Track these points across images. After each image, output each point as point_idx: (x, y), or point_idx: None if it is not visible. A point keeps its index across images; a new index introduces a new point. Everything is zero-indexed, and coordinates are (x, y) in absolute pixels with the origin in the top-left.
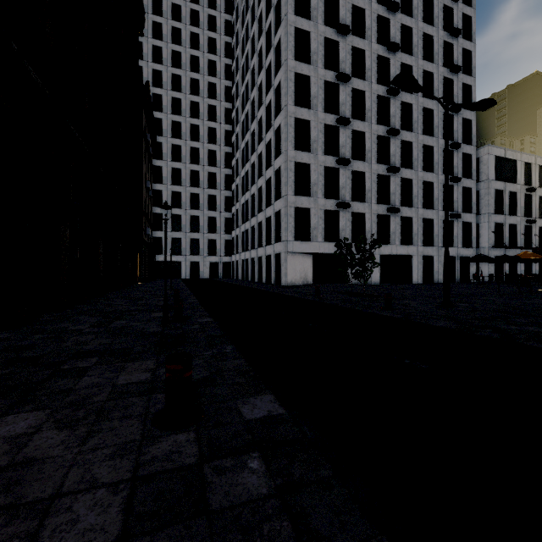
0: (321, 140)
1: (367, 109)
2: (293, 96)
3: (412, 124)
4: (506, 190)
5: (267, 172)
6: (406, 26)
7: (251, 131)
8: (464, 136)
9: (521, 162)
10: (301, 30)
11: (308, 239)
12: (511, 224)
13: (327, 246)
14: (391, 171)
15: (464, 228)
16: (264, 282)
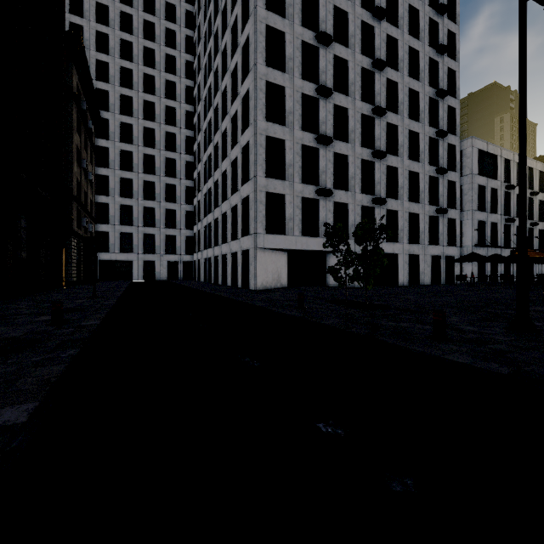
0: (298, 112)
1: (351, 82)
2: (264, 54)
3: (397, 105)
4: (488, 186)
5: (232, 151)
6: None
7: (215, 106)
8: (448, 126)
9: (501, 157)
10: None
11: (282, 232)
12: (492, 223)
13: (305, 241)
14: (377, 156)
15: (448, 225)
16: (229, 285)
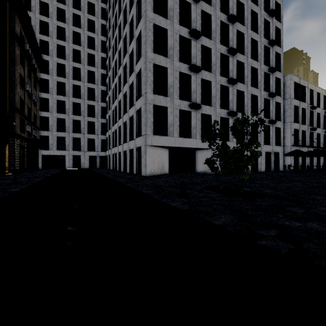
0: (176, 48)
1: (213, 30)
2: (152, 4)
3: (244, 49)
4: (300, 106)
5: (130, 78)
6: None
7: (119, 49)
8: (275, 65)
9: (308, 88)
10: None
11: (165, 134)
12: (302, 130)
13: (181, 140)
14: (231, 82)
15: (275, 131)
16: (128, 172)
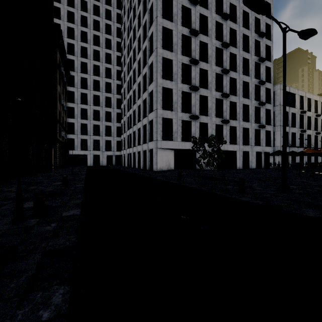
0: (179, 73)
1: (209, 55)
2: (161, 42)
3: (236, 67)
4: (290, 111)
5: (143, 95)
6: (233, 5)
7: (133, 69)
8: (266, 77)
9: (298, 95)
10: None
11: (171, 139)
12: (292, 133)
13: (183, 144)
14: (224, 96)
15: (266, 134)
16: (142, 168)
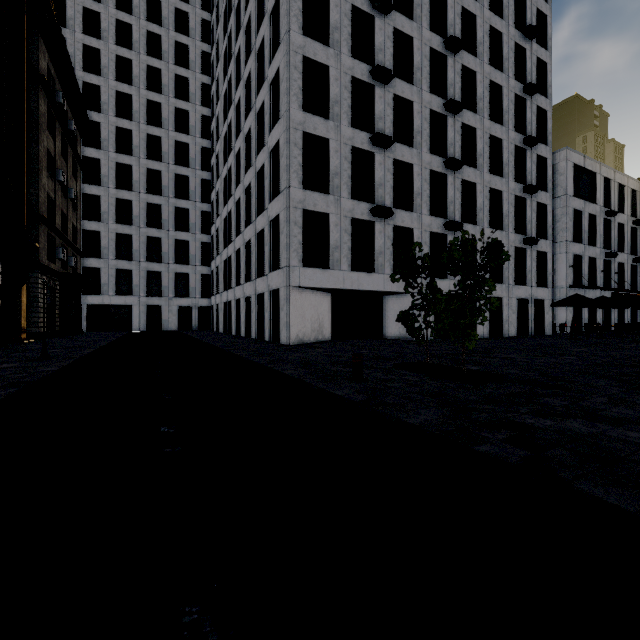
0: (346, 101)
1: (416, 67)
2: (300, 19)
3: (475, 101)
4: (585, 211)
5: (257, 158)
6: None
7: (236, 102)
8: (537, 133)
9: (600, 176)
10: None
11: (325, 265)
12: (589, 258)
13: (356, 277)
14: (451, 166)
15: (537, 259)
16: (254, 337)
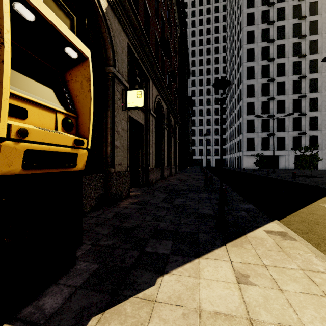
0: (260, 108)
1: (286, 89)
2: (246, 94)
3: (317, 88)
4: None
5: (237, 122)
6: (314, 40)
7: (232, 102)
8: None
9: None
10: (250, 67)
11: (253, 150)
12: None
13: (263, 152)
14: (300, 115)
15: None
16: (236, 167)
